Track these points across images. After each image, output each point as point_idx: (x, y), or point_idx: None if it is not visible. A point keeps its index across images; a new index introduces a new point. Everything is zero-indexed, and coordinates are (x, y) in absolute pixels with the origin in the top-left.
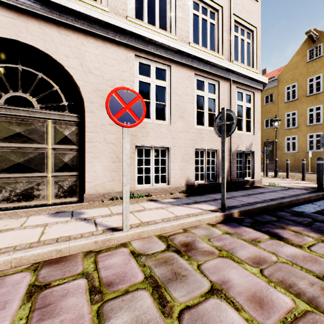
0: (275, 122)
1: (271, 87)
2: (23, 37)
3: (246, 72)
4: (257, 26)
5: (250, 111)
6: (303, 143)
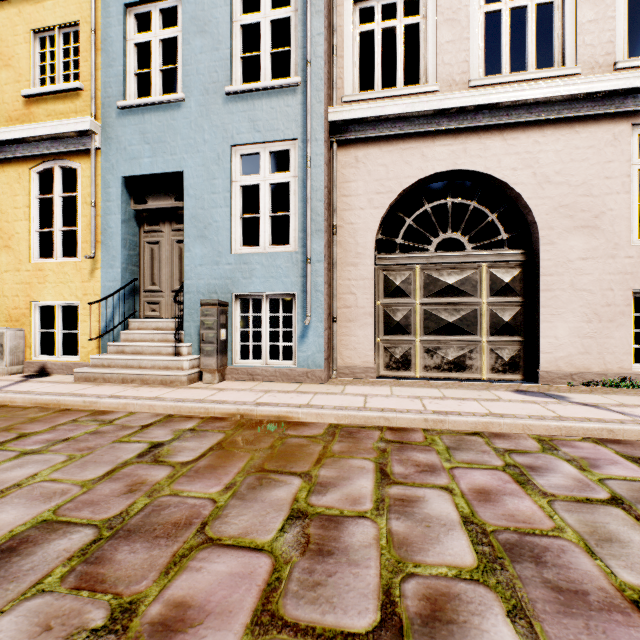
0: None
1: None
2: (461, 164)
3: None
4: None
5: None
6: None
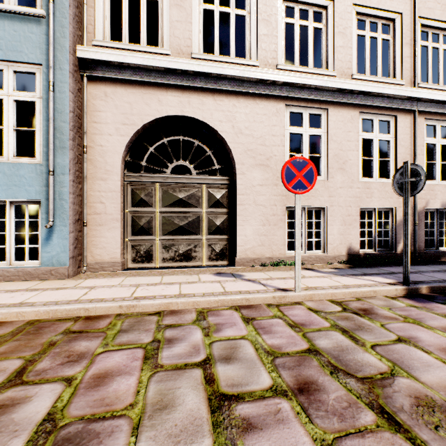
0: None
1: None
2: (186, 111)
3: (442, 95)
4: None
5: None
6: None
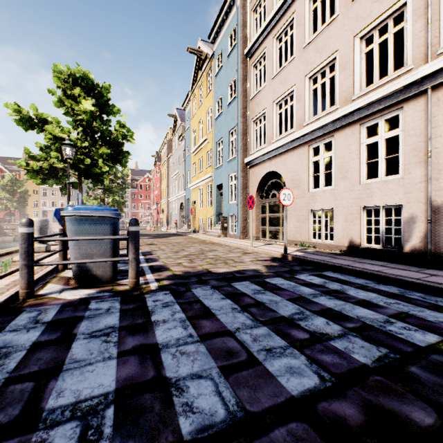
0: None
1: None
2: (271, 169)
3: None
4: None
5: None
6: None
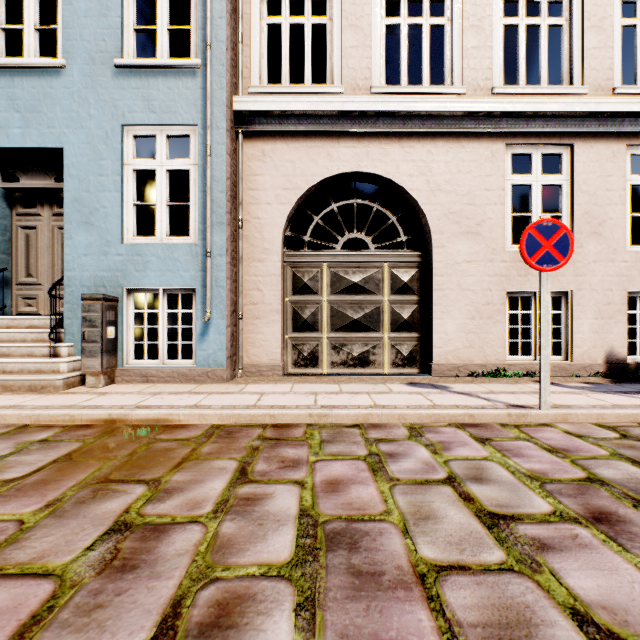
0: None
1: None
2: (364, 166)
3: None
4: None
5: None
6: None
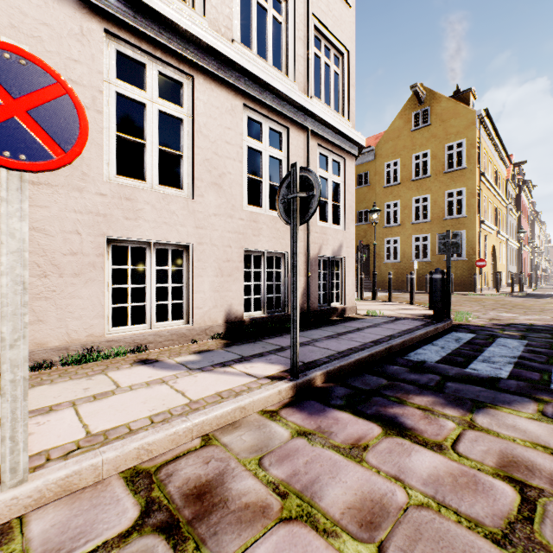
0: (374, 213)
1: (366, 161)
2: None
3: (334, 120)
4: (350, 47)
5: (340, 189)
6: (407, 249)
